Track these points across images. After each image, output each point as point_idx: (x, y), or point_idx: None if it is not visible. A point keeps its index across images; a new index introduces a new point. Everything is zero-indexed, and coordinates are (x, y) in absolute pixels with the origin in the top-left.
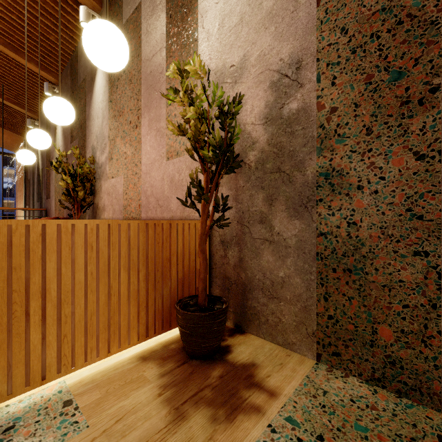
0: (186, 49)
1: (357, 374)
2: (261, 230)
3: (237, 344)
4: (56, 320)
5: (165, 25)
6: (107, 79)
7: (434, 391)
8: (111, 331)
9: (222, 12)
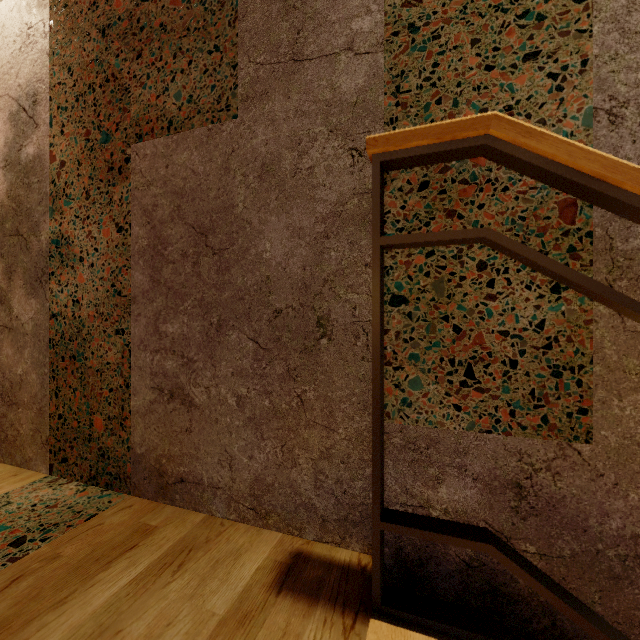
0: None
1: (80, 478)
2: (1, 313)
3: None
4: None
5: None
6: None
7: (128, 474)
8: None
9: None
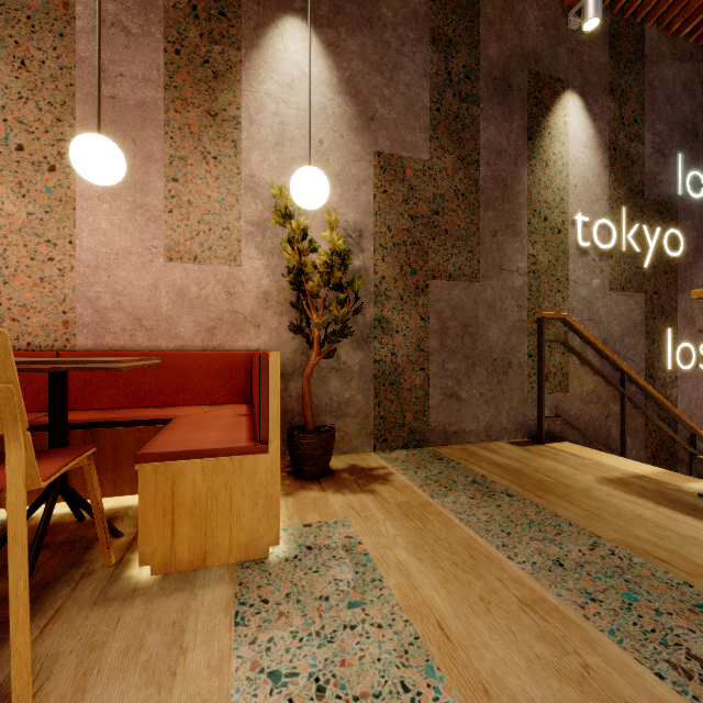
0: (216, 125)
1: (396, 447)
2: (328, 360)
3: None
4: None
5: (162, 53)
6: None
7: (427, 437)
8: None
9: (282, 130)
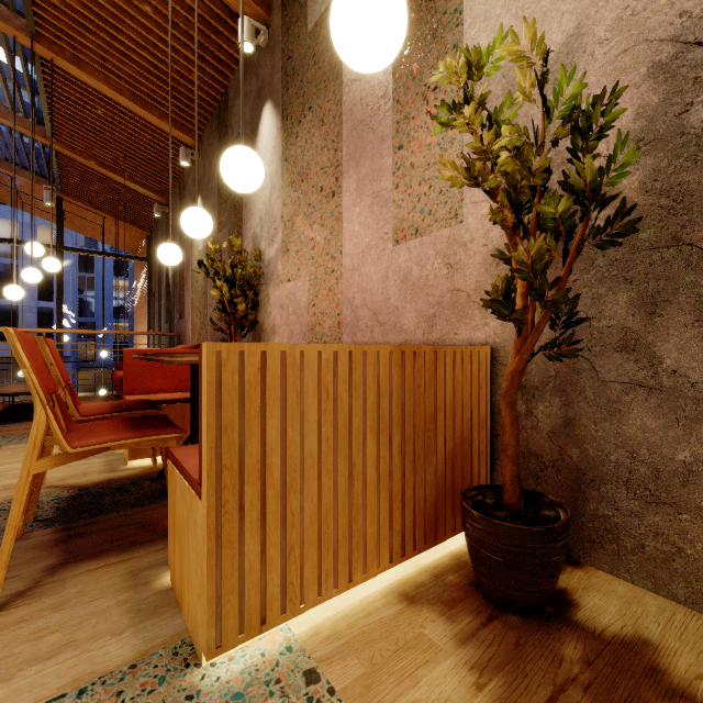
0: (435, 45)
1: None
2: (624, 365)
3: (579, 589)
4: (279, 519)
5: None
6: (279, 125)
7: None
8: (353, 544)
9: None
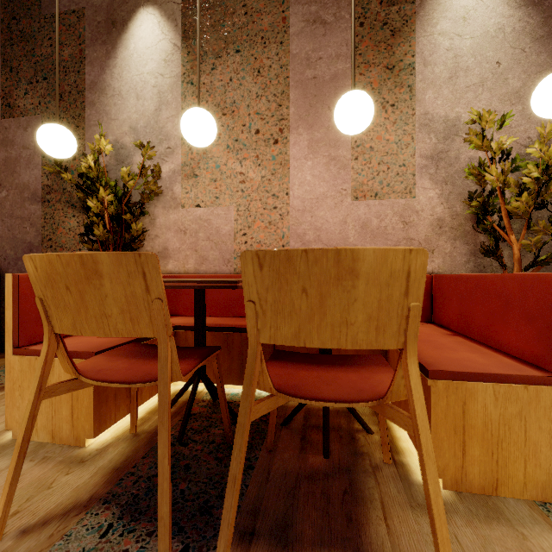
0: (393, 77)
1: None
2: None
3: None
4: None
5: (350, 30)
6: (177, 42)
7: None
8: None
9: (455, 63)
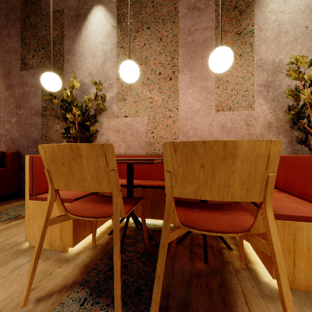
0: (240, 38)
1: None
2: None
3: None
4: None
5: (214, 12)
6: (114, 25)
7: None
8: None
9: (279, 28)
